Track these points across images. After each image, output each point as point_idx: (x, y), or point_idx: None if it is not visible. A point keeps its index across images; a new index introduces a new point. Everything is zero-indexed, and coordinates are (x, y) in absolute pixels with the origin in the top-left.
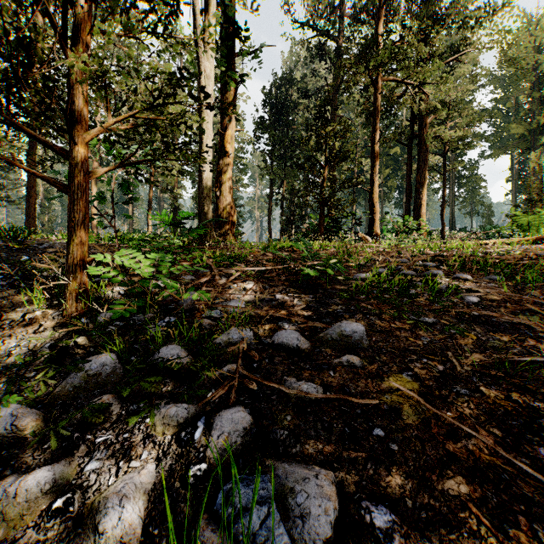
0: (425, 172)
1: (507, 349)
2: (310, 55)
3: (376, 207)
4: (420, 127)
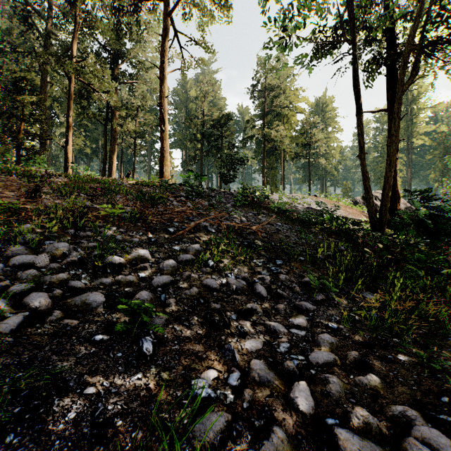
0: (115, 146)
1: (44, 185)
2: (20, 20)
3: (69, 158)
4: (112, 115)
